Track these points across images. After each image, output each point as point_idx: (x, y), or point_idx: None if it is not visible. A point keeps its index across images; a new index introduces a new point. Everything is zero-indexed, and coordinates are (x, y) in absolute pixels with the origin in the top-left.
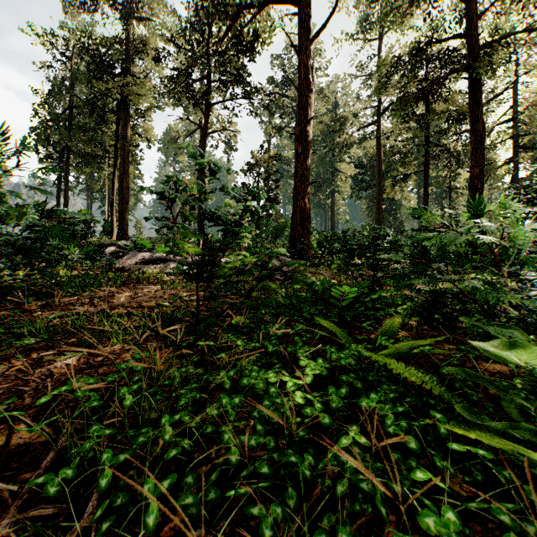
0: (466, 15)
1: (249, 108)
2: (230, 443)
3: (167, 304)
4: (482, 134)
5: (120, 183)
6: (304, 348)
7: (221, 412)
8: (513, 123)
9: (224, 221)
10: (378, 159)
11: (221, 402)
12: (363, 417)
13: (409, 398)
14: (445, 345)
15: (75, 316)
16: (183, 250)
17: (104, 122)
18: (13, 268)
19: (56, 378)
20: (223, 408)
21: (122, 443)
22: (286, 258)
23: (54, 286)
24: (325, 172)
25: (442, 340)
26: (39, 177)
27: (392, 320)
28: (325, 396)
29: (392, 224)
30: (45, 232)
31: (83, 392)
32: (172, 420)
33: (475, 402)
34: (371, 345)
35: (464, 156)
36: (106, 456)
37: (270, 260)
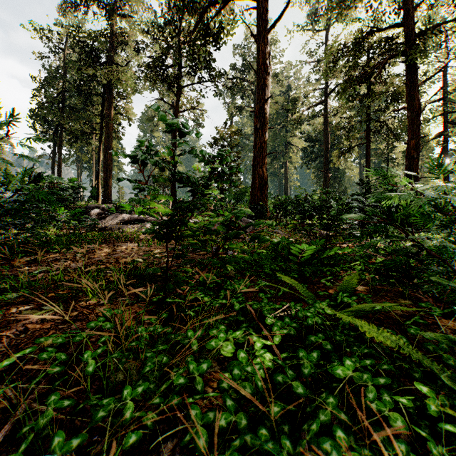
0: (403, 7)
1: (214, 90)
2: (197, 422)
3: (141, 260)
4: (417, 111)
5: (104, 155)
6: (270, 306)
7: (188, 380)
8: (443, 102)
9: (192, 182)
10: (326, 134)
11: (188, 367)
12: (339, 386)
13: (386, 365)
14: (401, 300)
15: (57, 271)
16: (153, 210)
17: (91, 104)
18: (3, 227)
19: (30, 334)
20: (190, 373)
21: (85, 410)
22: (247, 219)
23: (43, 243)
24: (280, 145)
25: (396, 295)
26: (25, 145)
27: (350, 276)
28: (294, 357)
29: (337, 190)
30: (32, 195)
31: (49, 353)
32: (134, 394)
33: (451, 366)
34: (333, 302)
35: (401, 130)
36: (58, 439)
37: (237, 220)
